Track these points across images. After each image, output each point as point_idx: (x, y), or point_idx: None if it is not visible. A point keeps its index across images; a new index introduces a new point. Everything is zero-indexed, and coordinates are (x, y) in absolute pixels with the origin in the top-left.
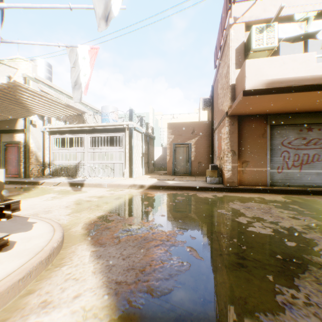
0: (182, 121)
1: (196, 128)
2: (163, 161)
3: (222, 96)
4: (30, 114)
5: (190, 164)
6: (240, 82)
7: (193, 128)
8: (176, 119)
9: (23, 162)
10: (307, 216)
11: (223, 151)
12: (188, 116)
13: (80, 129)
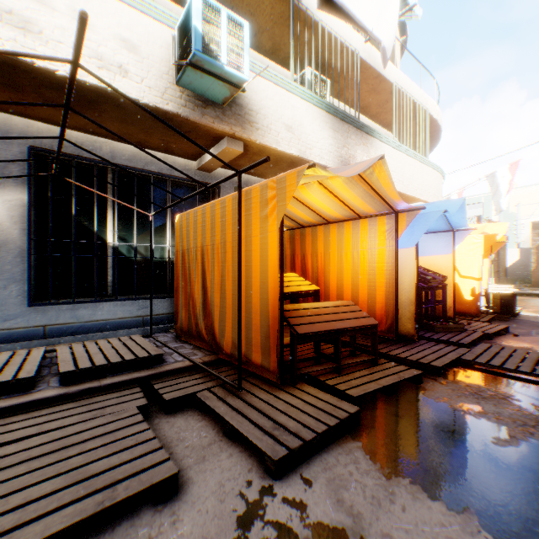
0: None
1: None
2: (521, 269)
3: None
4: None
5: None
6: None
7: None
8: None
9: None
10: None
11: None
12: None
13: None
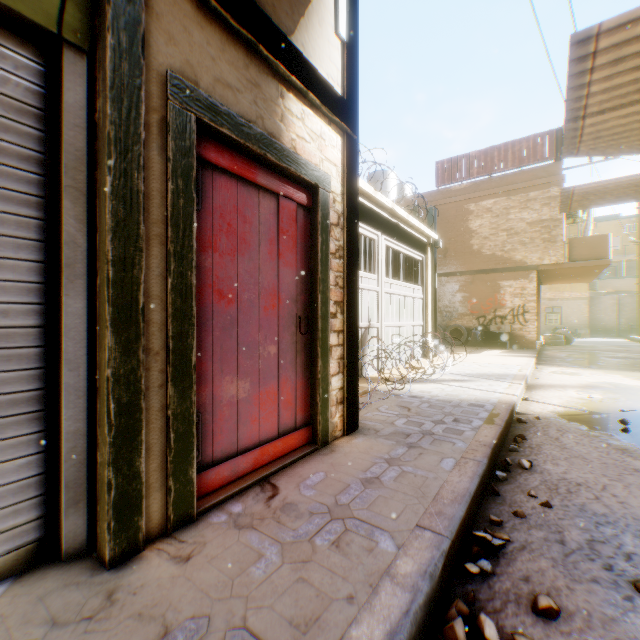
0: None
1: None
2: None
3: (504, 240)
4: (586, 147)
5: None
6: (589, 247)
7: None
8: None
9: (336, 331)
10: (636, 356)
11: (512, 308)
12: None
13: (377, 210)
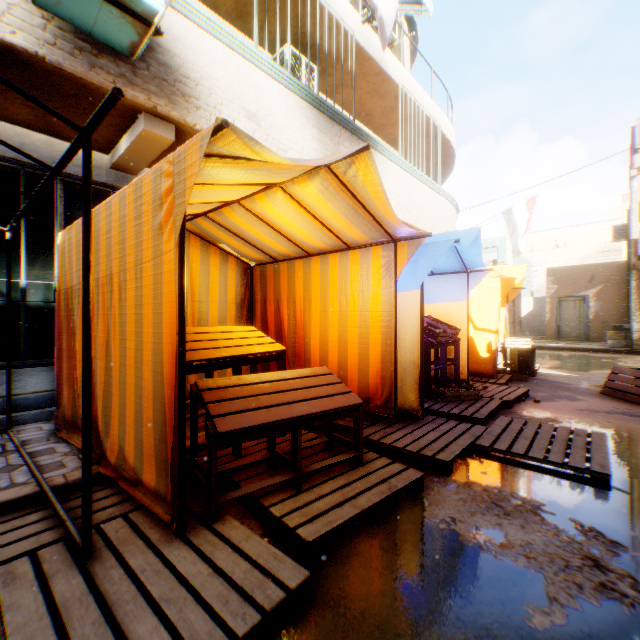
0: (578, 240)
1: (597, 272)
2: (535, 320)
3: None
4: None
5: (585, 324)
6: (637, 243)
7: (591, 273)
8: (563, 238)
9: None
10: None
11: (630, 308)
12: (594, 229)
13: None
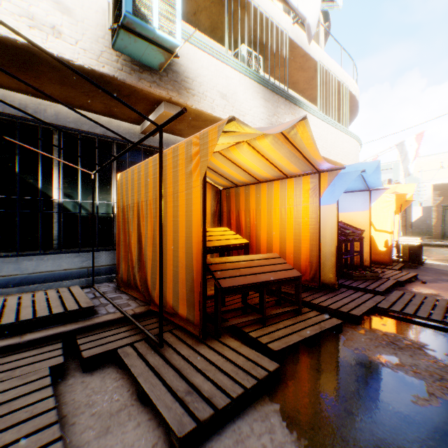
0: None
1: None
2: (423, 224)
3: None
4: None
5: None
6: None
7: None
8: (447, 160)
9: None
10: None
11: None
12: None
13: None
